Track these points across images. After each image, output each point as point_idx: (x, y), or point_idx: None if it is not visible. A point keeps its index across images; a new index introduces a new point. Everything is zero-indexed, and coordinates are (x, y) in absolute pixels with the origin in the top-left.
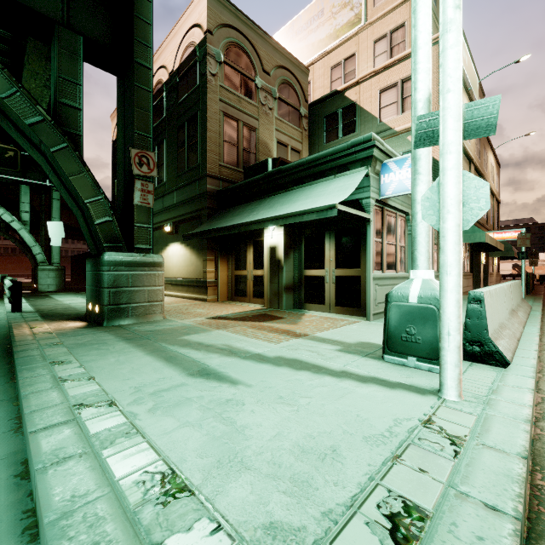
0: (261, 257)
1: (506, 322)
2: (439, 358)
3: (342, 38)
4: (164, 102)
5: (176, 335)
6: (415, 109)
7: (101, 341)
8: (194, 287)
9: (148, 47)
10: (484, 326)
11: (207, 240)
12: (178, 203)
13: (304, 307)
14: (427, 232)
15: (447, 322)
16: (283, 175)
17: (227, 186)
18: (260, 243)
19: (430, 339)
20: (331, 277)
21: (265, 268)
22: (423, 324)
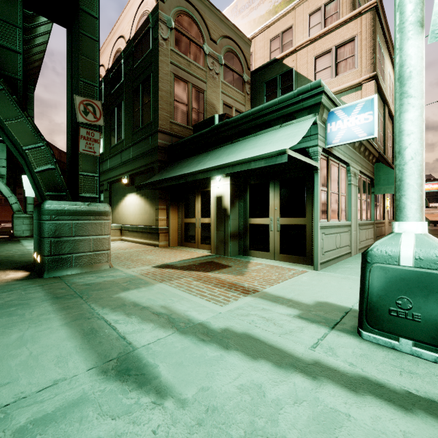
0: (208, 206)
1: None
2: None
3: (280, 13)
4: (122, 68)
5: (113, 291)
6: (402, 14)
7: (24, 301)
8: (148, 233)
9: None
10: None
11: (159, 191)
12: (133, 157)
13: (249, 254)
14: (421, 172)
15: None
16: (229, 127)
17: (177, 141)
18: (207, 193)
19: (437, 318)
20: (276, 225)
21: (211, 217)
22: (425, 296)
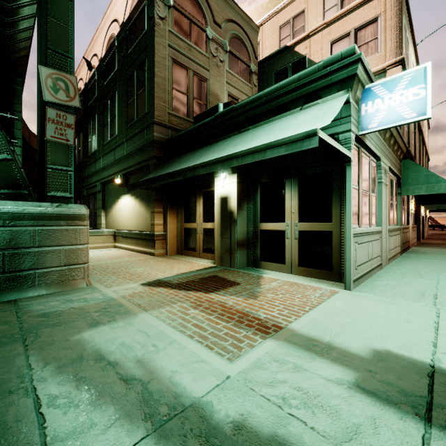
0: (211, 209)
1: None
2: None
3: None
4: (116, 55)
5: (74, 329)
6: None
7: None
8: (143, 240)
9: None
10: None
11: (154, 191)
12: (127, 154)
13: (260, 266)
14: None
15: None
16: (237, 114)
17: (176, 134)
18: (210, 194)
19: None
20: (293, 231)
21: (215, 221)
22: None
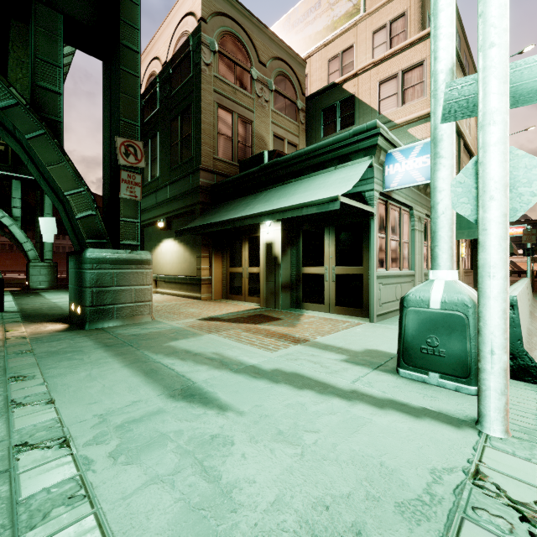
0: (256, 254)
1: (530, 327)
2: (479, 381)
3: (340, 30)
4: (157, 94)
5: (162, 341)
6: (435, 82)
7: (77, 349)
8: (188, 285)
9: (135, 28)
10: (517, 336)
11: (201, 236)
12: (171, 197)
13: (302, 307)
14: (451, 225)
15: (490, 337)
16: (280, 167)
17: (222, 180)
18: (255, 240)
19: (457, 352)
20: (331, 275)
21: (261, 265)
22: (448, 334)
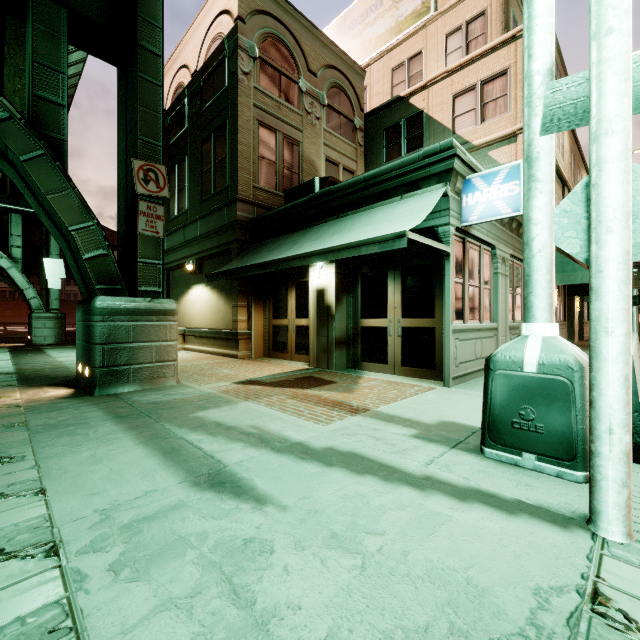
0: (305, 303)
1: None
2: (591, 468)
3: (406, 32)
4: (186, 110)
5: (188, 411)
6: (529, 86)
7: (82, 421)
8: (222, 340)
9: (157, 27)
10: (633, 406)
11: (238, 281)
12: (202, 234)
13: (360, 367)
14: (549, 266)
15: (607, 411)
16: (334, 197)
17: (263, 213)
18: (304, 285)
19: (559, 428)
20: (396, 328)
21: (310, 317)
22: (548, 404)
